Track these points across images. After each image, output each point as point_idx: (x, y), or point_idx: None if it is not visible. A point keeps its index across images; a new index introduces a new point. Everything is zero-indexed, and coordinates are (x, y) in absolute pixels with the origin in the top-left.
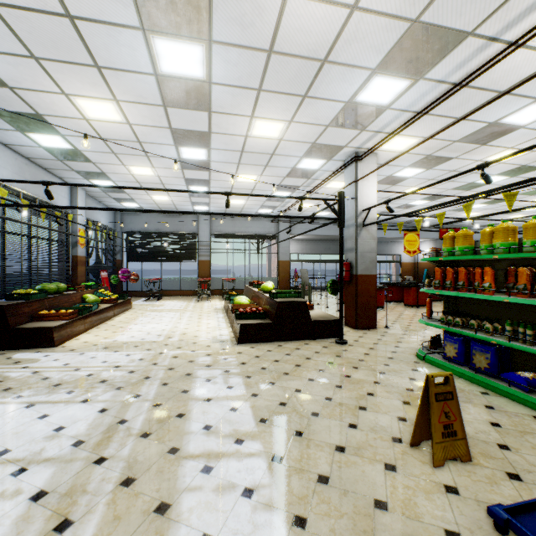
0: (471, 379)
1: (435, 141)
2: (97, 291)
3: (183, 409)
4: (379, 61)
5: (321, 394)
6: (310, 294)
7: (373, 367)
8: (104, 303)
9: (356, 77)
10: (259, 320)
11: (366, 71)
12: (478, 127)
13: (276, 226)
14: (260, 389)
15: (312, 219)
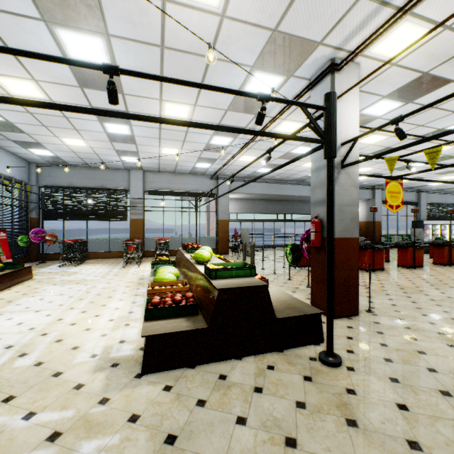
0: None
1: (452, 39)
2: None
3: None
4: None
5: None
6: (252, 256)
7: None
8: None
9: None
10: (185, 320)
11: None
12: None
13: (215, 183)
14: None
15: (268, 157)
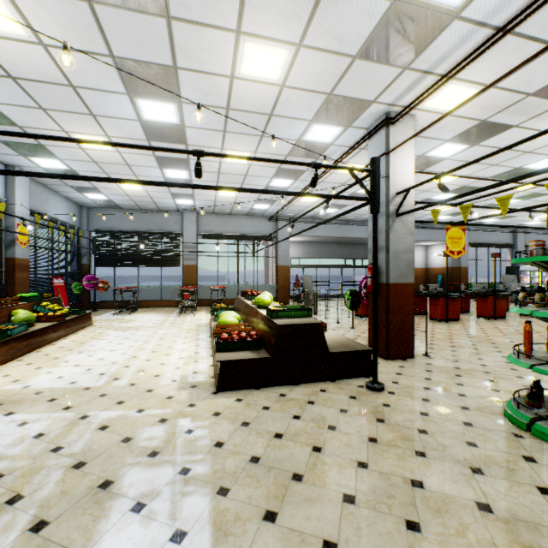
0: None
1: (501, 94)
2: (38, 304)
3: None
4: None
5: None
6: (315, 305)
7: (451, 451)
8: (44, 321)
9: None
10: (250, 352)
11: None
12: None
13: (275, 225)
14: (245, 546)
15: (326, 207)
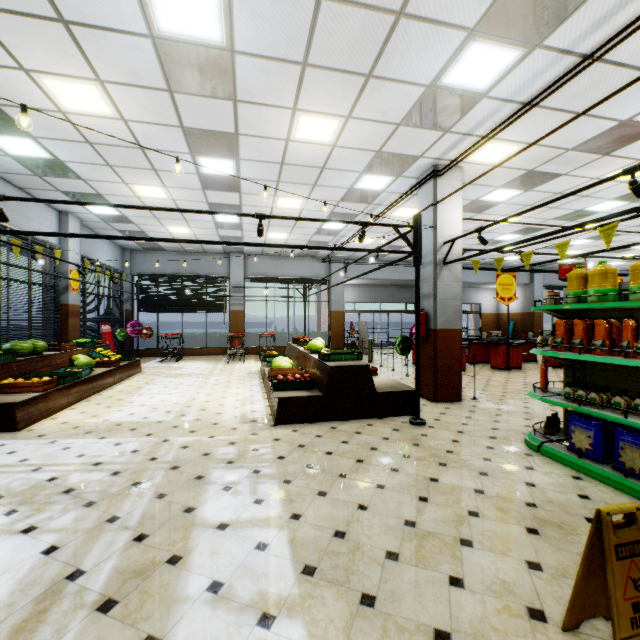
0: (618, 486)
1: (541, 150)
2: (93, 350)
3: (181, 547)
4: (481, 15)
5: (398, 515)
6: (370, 353)
7: (468, 463)
8: (101, 366)
9: (444, 43)
10: (304, 391)
11: (460, 33)
12: (604, 128)
13: (328, 268)
14: (305, 505)
15: (376, 255)
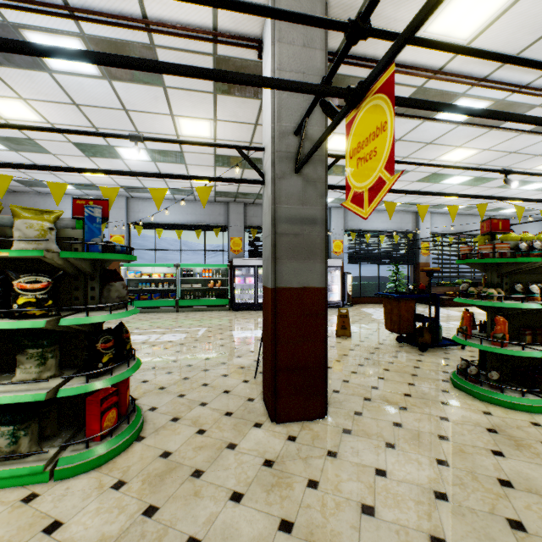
0: None
1: None
2: None
3: None
4: None
5: None
6: None
7: None
8: None
9: None
10: None
11: None
12: None
13: None
14: None
15: None
